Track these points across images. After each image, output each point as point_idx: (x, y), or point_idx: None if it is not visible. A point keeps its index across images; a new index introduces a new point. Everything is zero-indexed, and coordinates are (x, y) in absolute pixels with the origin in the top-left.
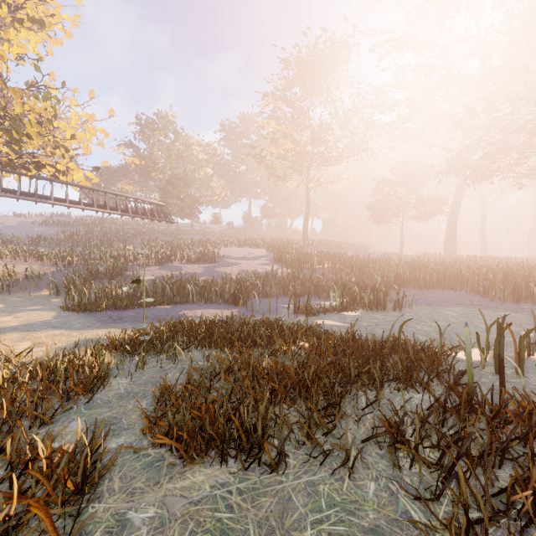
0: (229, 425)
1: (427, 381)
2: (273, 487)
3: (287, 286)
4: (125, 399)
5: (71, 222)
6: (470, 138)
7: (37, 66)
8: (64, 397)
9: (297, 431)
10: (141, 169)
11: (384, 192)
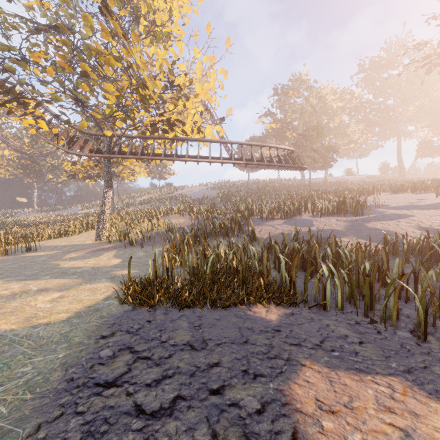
0: None
1: None
2: None
3: None
4: None
5: (227, 185)
6: None
7: (148, 4)
8: None
9: None
10: (277, 132)
11: None
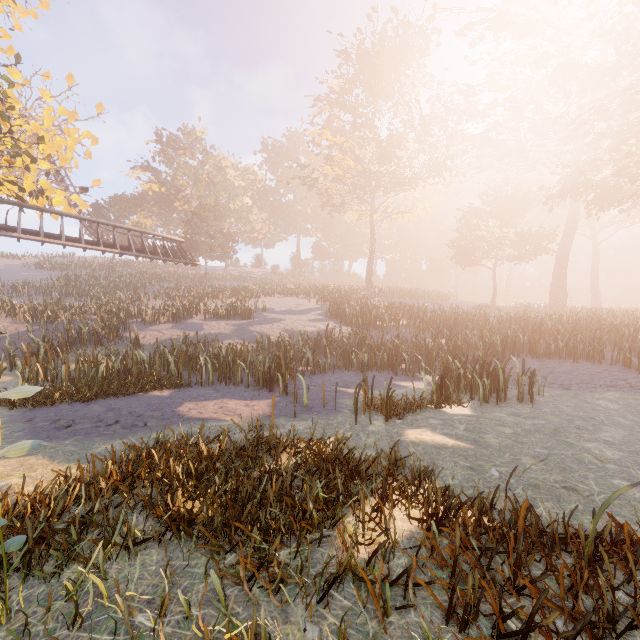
0: None
1: None
2: None
3: (349, 355)
4: None
5: (72, 264)
6: (597, 148)
7: None
8: None
9: None
10: (162, 198)
11: (472, 225)
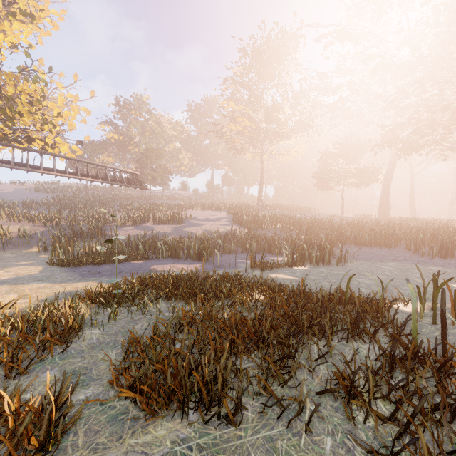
0: (191, 376)
1: (373, 332)
2: (232, 443)
3: (244, 244)
4: (96, 348)
5: (60, 189)
6: (402, 116)
7: (27, 53)
8: (40, 348)
9: (255, 382)
10: (120, 143)
11: (328, 163)
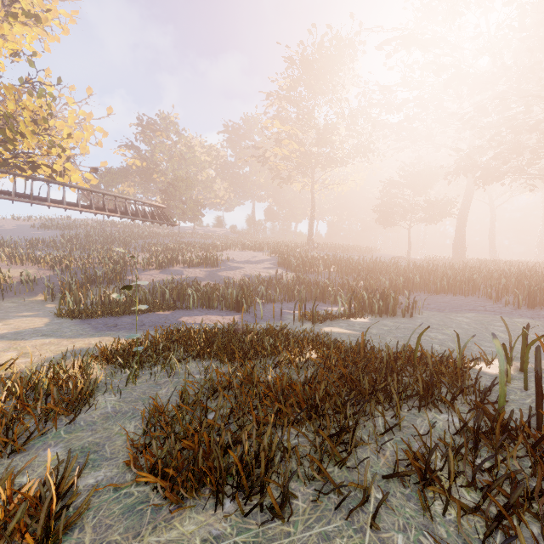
0: (228, 455)
1: (451, 400)
2: (278, 542)
3: (292, 291)
4: (111, 419)
5: (71, 225)
6: (480, 138)
7: (31, 61)
8: (41, 419)
9: (306, 463)
10: (143, 171)
11: (391, 194)
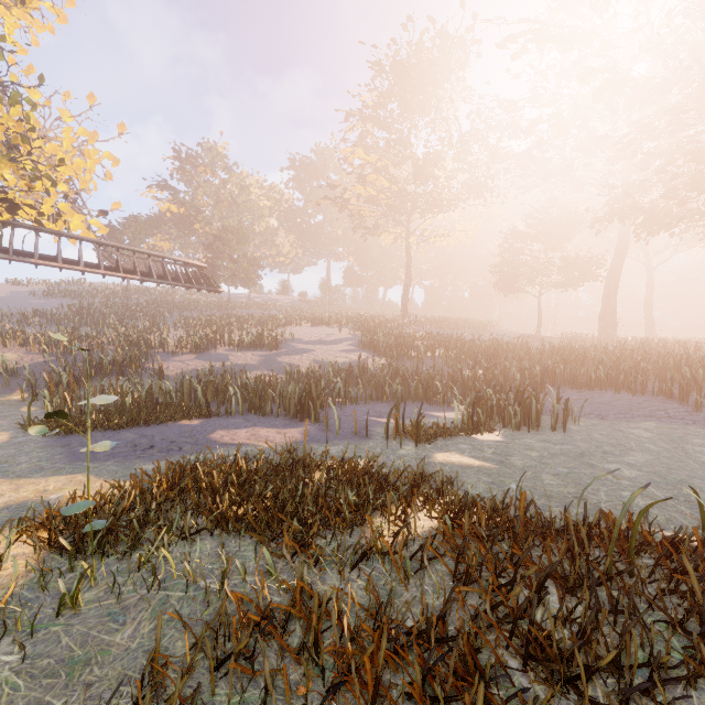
0: None
1: None
2: None
3: (382, 386)
4: None
5: (84, 291)
6: (645, 169)
7: None
8: None
9: None
10: (181, 219)
11: (515, 249)
